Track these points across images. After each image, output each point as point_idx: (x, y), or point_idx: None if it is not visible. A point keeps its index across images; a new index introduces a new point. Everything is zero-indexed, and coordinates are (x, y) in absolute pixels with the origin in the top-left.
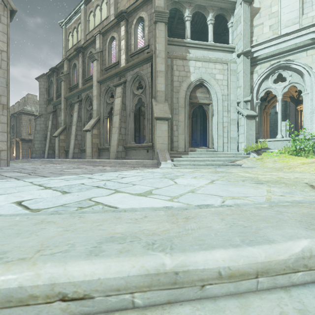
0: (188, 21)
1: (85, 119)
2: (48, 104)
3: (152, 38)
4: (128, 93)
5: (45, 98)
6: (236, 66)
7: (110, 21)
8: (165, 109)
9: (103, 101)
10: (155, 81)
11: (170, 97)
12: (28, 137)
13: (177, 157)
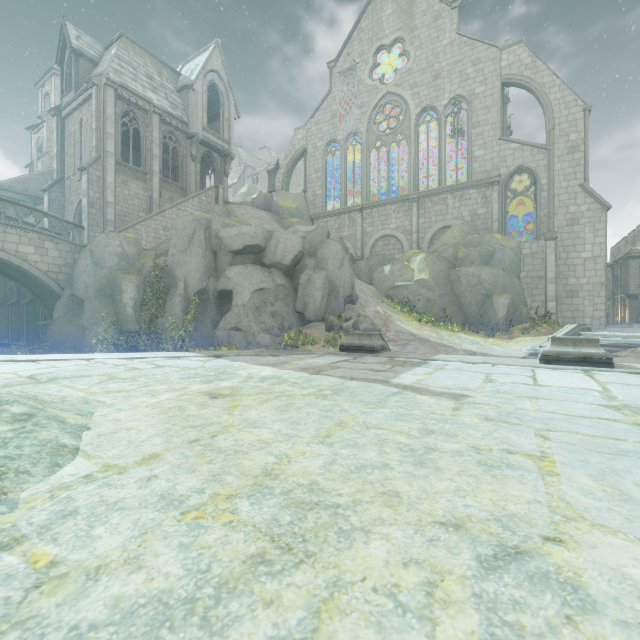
0: None
1: None
2: None
3: None
4: None
5: None
6: None
7: None
8: None
9: None
10: None
11: None
12: (639, 291)
13: None
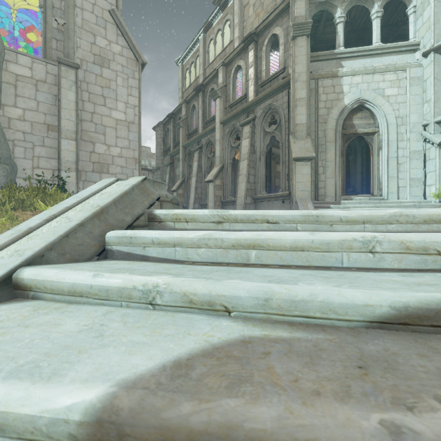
0: (341, 24)
1: (205, 169)
2: (165, 155)
3: (289, 58)
4: (258, 132)
5: (162, 149)
6: (421, 70)
7: (236, 47)
8: (307, 146)
9: (226, 145)
10: (293, 113)
11: (313, 130)
12: None
13: (324, 208)
